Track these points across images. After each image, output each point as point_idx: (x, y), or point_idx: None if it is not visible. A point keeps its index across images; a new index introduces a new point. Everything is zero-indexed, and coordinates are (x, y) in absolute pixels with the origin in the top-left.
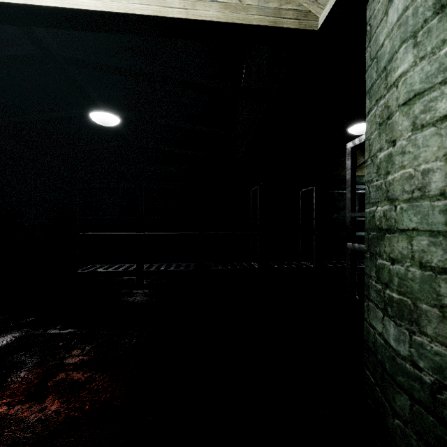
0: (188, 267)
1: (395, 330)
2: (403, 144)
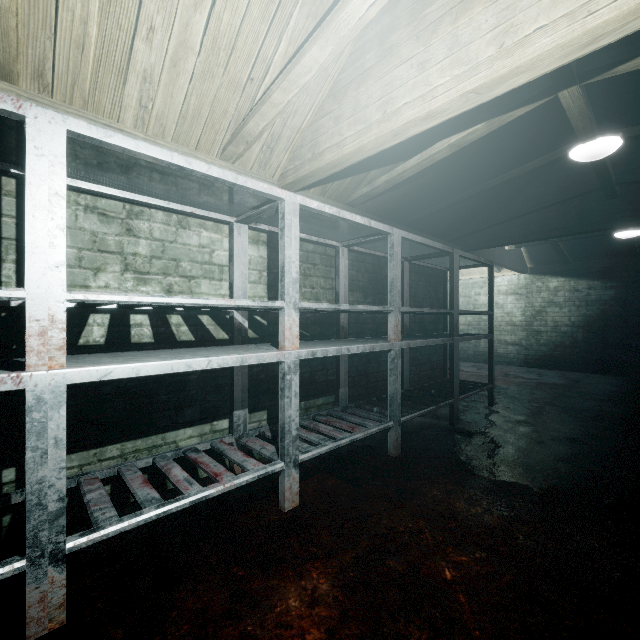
0: None
1: None
2: None
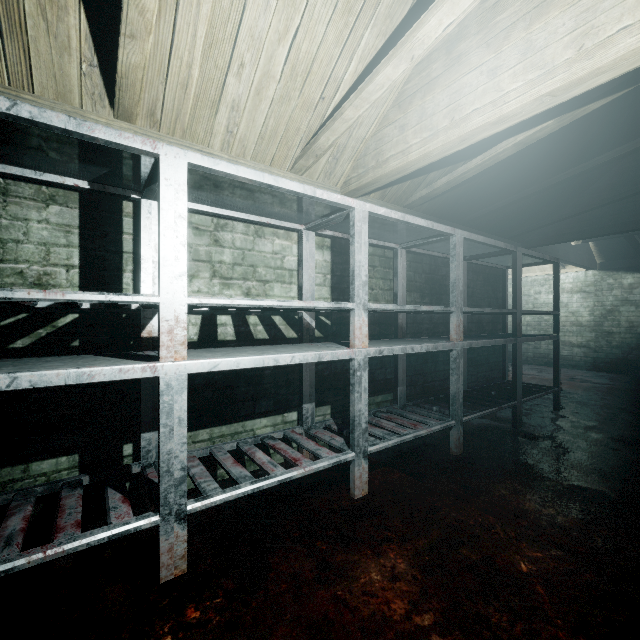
0: None
1: None
2: None
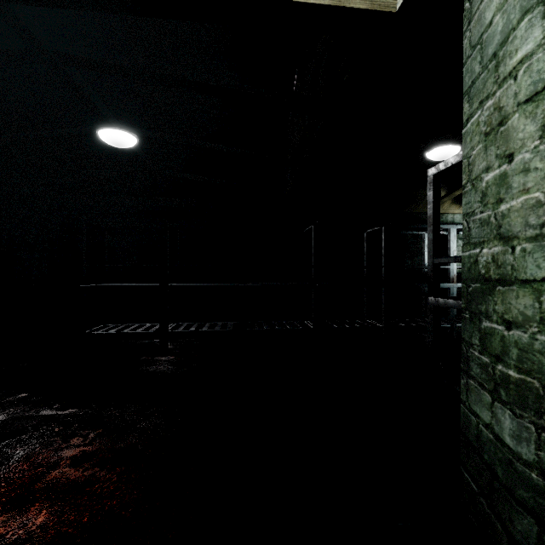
0: (225, 327)
1: (513, 422)
2: (526, 158)
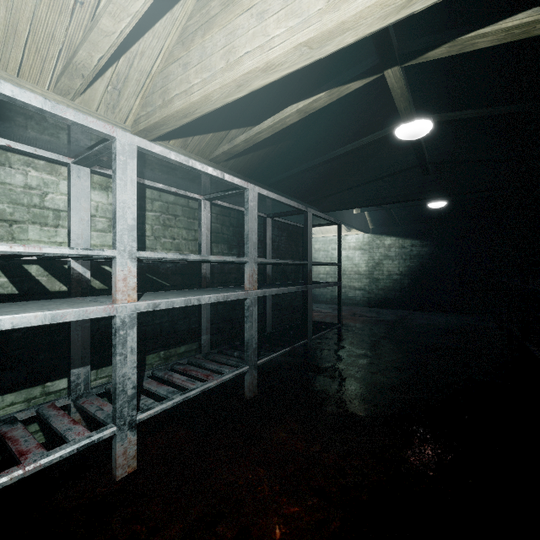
0: None
1: None
2: None
